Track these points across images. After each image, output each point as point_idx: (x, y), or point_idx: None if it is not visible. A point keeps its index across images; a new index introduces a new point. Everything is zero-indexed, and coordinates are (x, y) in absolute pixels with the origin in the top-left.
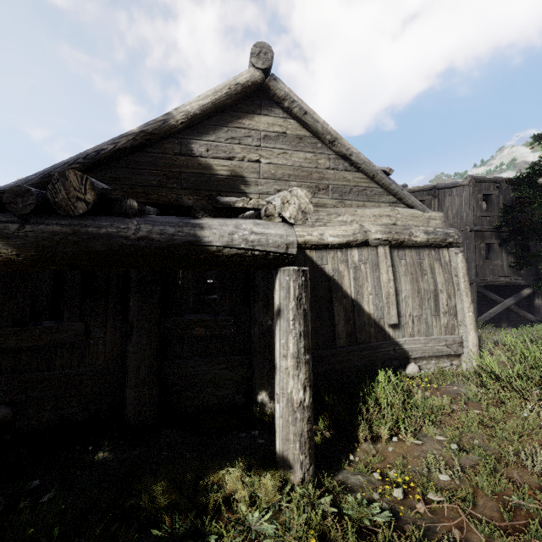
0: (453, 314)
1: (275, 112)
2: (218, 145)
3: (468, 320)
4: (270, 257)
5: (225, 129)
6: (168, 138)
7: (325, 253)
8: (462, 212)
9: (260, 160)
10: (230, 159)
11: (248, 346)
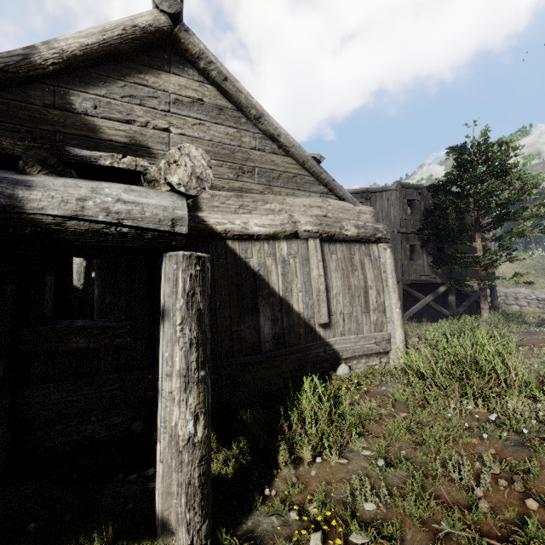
0: (382, 311)
1: (189, 72)
2: (111, 102)
3: (396, 316)
4: (148, 237)
5: (121, 84)
6: (33, 82)
7: (250, 245)
8: (391, 215)
9: (169, 129)
10: (129, 123)
11: (151, 358)
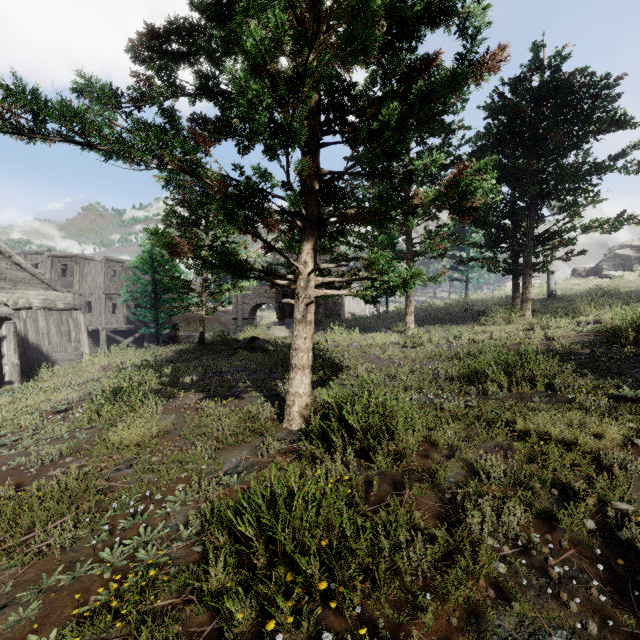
0: (79, 342)
1: None
2: None
3: (86, 344)
4: (3, 318)
5: None
6: None
7: None
8: (98, 280)
9: None
10: None
11: None
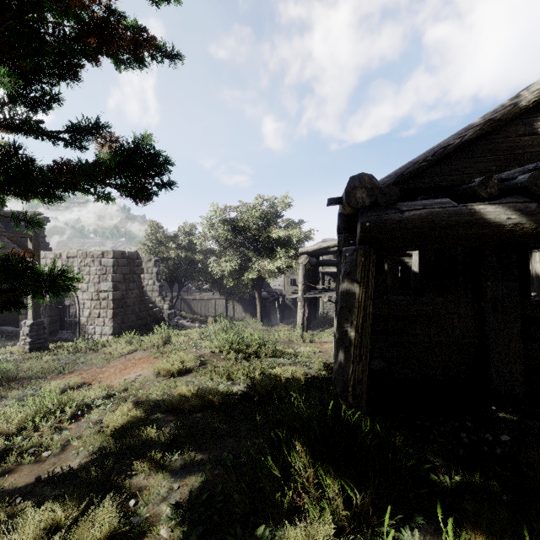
0: None
1: None
2: None
3: None
4: None
5: None
6: (511, 121)
7: None
8: None
9: None
10: None
11: None
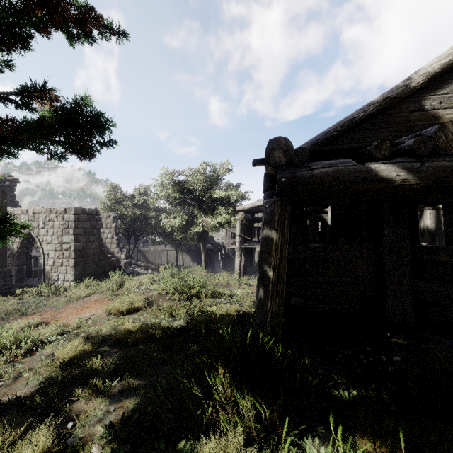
0: None
1: None
2: (451, 96)
3: None
4: None
5: None
6: (404, 99)
7: None
8: None
9: None
10: None
11: None
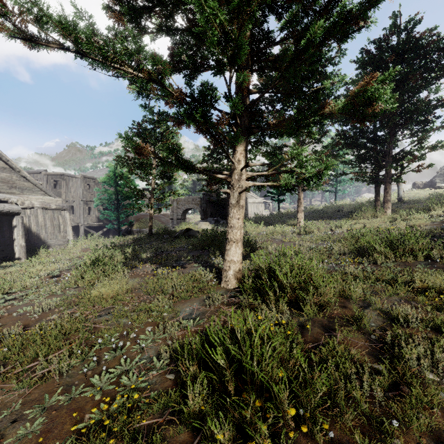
0: (66, 232)
1: None
2: None
3: (71, 234)
4: (14, 213)
5: None
6: None
7: None
8: (78, 191)
9: None
10: None
11: None
